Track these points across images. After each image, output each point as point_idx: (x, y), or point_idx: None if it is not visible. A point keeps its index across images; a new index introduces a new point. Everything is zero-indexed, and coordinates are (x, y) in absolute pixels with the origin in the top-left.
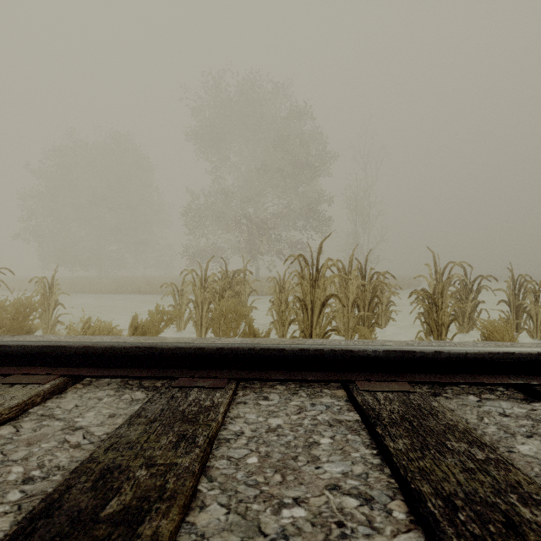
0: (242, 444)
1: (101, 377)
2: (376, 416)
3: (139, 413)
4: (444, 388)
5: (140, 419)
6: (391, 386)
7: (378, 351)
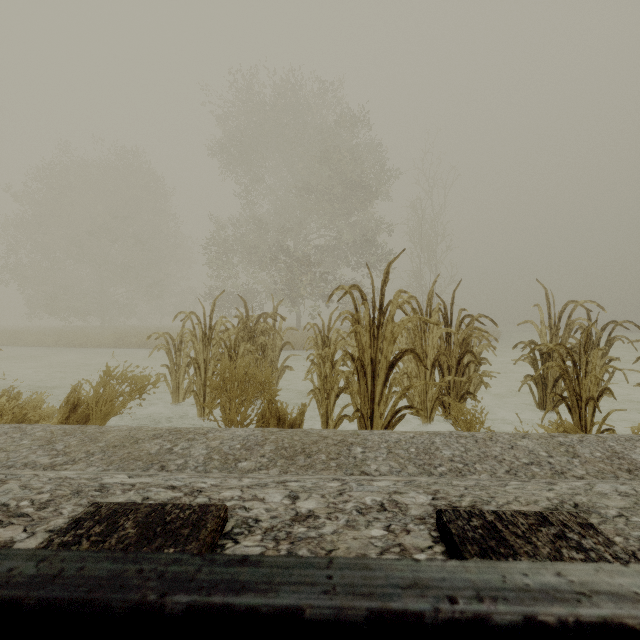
0: None
1: None
2: None
3: None
4: None
5: None
6: None
7: None
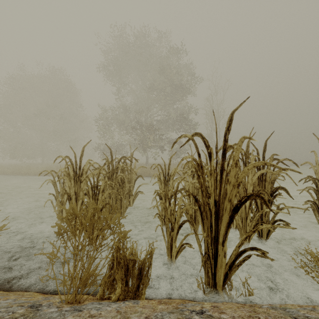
0: None
1: None
2: None
3: None
4: None
5: None
6: None
7: None
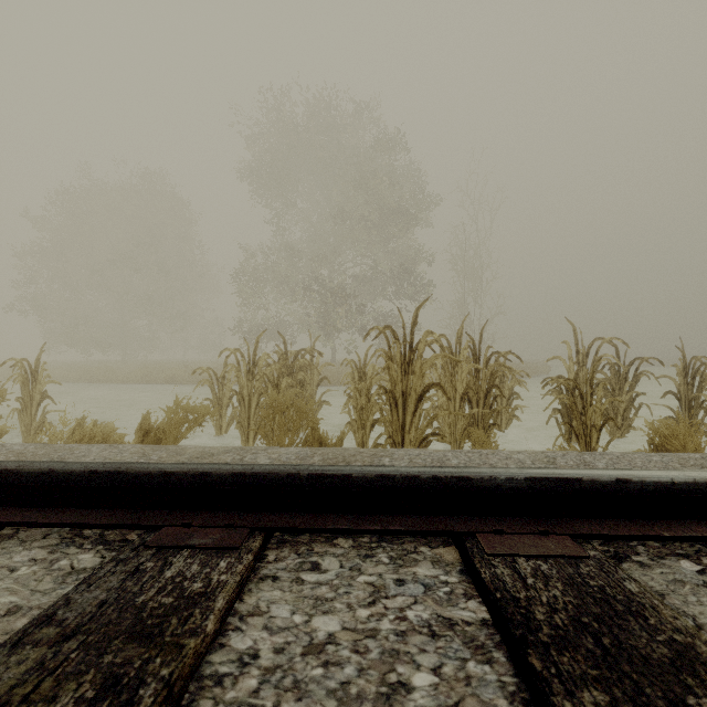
0: (245, 691)
1: (28, 525)
2: (524, 619)
3: (52, 613)
4: (629, 543)
5: (46, 630)
6: (542, 545)
7: (515, 479)
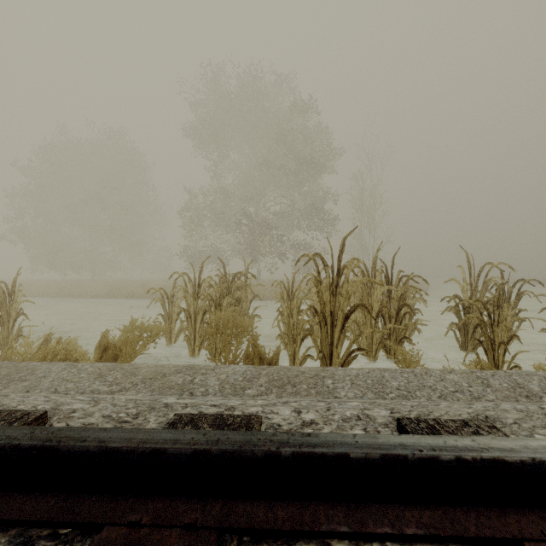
0: None
1: None
2: None
3: None
4: None
5: None
6: None
7: None
